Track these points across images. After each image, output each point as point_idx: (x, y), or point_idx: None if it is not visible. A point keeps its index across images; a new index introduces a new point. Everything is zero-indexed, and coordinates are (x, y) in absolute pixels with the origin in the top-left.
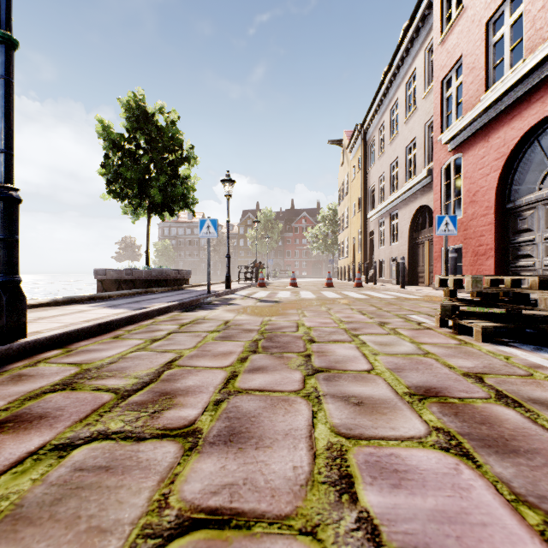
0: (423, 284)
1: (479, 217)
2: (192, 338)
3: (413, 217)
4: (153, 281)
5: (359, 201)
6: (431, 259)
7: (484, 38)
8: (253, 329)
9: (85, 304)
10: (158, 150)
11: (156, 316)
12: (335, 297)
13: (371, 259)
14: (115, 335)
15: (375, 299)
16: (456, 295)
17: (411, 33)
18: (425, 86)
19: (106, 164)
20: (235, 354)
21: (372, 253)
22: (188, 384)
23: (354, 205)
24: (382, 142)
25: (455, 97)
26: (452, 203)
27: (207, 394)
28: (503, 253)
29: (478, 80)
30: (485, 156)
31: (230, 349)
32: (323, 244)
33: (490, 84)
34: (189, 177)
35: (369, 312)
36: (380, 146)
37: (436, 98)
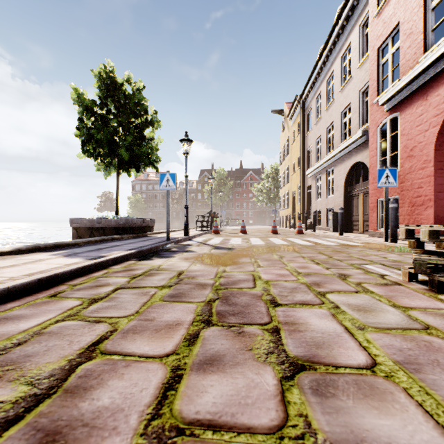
0: (357, 231)
1: (417, 170)
2: (137, 298)
3: (348, 173)
4: (121, 229)
5: (298, 161)
6: (365, 210)
7: (422, 4)
8: (207, 283)
9: (47, 252)
10: (126, 114)
11: (111, 265)
12: (282, 244)
13: (308, 209)
14: (55, 291)
15: (320, 246)
16: (423, 247)
17: (347, 12)
18: (359, 57)
19: (80, 127)
20: (182, 328)
21: (309, 205)
22: (100, 404)
23: (293, 164)
24: (319, 109)
25: (391, 62)
26: (388, 158)
27: (122, 438)
28: (442, 204)
29: (415, 44)
30: (424, 113)
31: (178, 318)
32: (266, 197)
33: (428, 46)
34: (153, 139)
35: (321, 260)
36: (317, 113)
37: (372, 65)
